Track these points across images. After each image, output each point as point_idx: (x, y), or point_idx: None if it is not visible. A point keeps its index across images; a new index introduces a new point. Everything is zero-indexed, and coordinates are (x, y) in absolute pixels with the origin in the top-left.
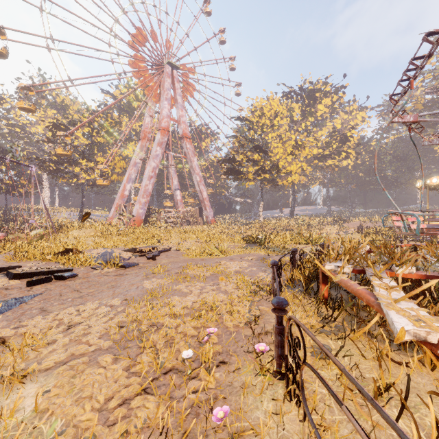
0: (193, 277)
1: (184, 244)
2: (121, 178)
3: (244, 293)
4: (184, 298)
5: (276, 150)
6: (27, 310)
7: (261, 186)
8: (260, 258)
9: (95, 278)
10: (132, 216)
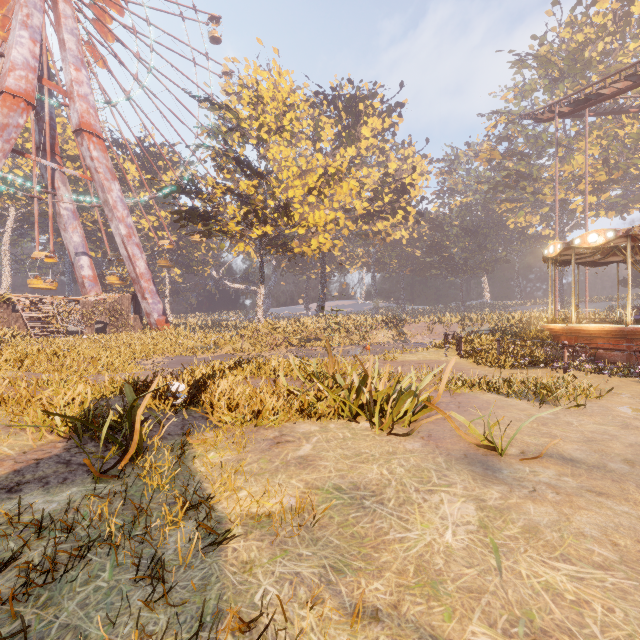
0: None
1: None
2: None
3: None
4: None
5: (284, 173)
6: None
7: (261, 253)
8: None
9: None
10: None
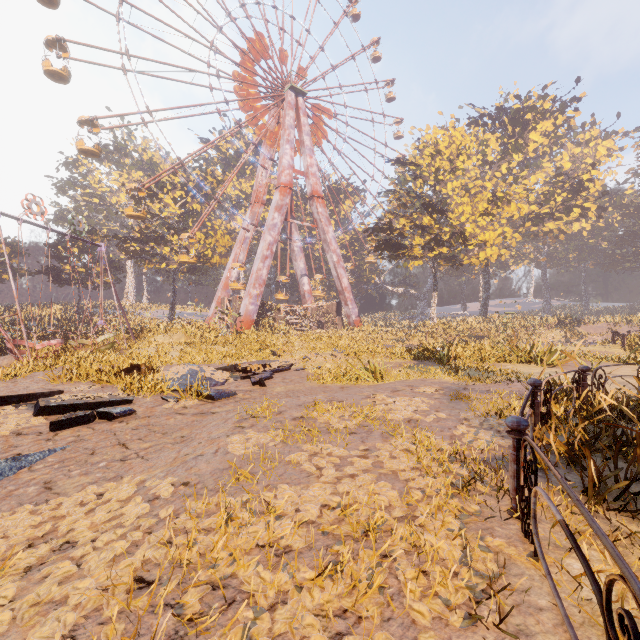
0: (325, 430)
1: (313, 359)
2: (225, 260)
3: (437, 484)
4: (304, 490)
5: (460, 208)
6: (22, 485)
7: (434, 267)
8: (448, 391)
9: (161, 418)
10: (238, 315)
